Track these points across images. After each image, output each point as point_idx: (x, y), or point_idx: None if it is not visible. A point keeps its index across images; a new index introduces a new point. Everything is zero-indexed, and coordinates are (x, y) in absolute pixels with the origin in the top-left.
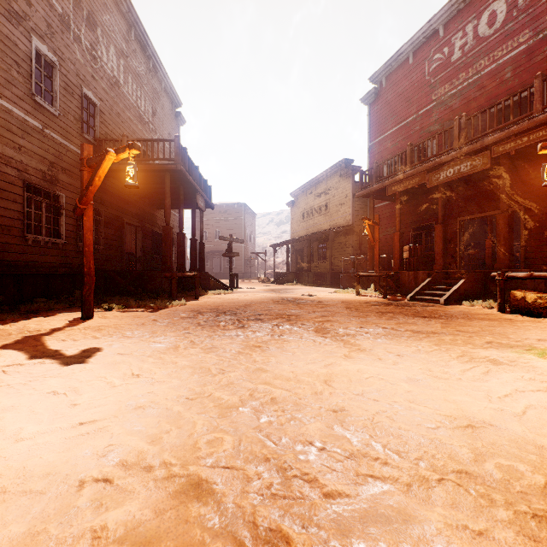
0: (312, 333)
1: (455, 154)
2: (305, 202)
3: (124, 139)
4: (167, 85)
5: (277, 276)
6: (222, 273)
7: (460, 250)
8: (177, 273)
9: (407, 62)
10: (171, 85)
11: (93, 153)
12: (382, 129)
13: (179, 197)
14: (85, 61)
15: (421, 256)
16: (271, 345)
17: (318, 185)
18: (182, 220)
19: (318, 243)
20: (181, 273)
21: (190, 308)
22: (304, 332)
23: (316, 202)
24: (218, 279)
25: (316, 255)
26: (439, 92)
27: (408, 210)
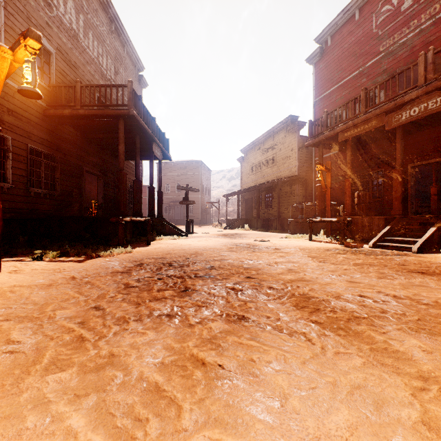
0: (292, 311)
1: (420, 91)
2: (254, 157)
3: (77, 85)
4: (130, 49)
5: (229, 222)
6: (182, 220)
7: (411, 196)
8: (125, 218)
9: (353, 19)
10: (133, 49)
11: (48, 99)
12: (327, 85)
13: (135, 146)
14: (38, 6)
15: (370, 203)
16: (227, 356)
17: (265, 142)
18: (138, 168)
19: (265, 192)
20: (130, 218)
21: (133, 256)
22: (278, 306)
23: (264, 156)
24: (179, 224)
25: (264, 203)
26: (388, 43)
27: (354, 159)
